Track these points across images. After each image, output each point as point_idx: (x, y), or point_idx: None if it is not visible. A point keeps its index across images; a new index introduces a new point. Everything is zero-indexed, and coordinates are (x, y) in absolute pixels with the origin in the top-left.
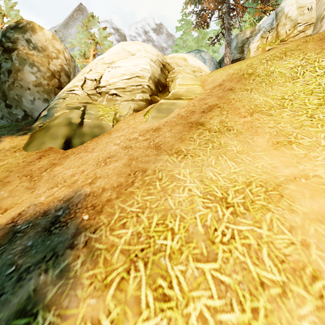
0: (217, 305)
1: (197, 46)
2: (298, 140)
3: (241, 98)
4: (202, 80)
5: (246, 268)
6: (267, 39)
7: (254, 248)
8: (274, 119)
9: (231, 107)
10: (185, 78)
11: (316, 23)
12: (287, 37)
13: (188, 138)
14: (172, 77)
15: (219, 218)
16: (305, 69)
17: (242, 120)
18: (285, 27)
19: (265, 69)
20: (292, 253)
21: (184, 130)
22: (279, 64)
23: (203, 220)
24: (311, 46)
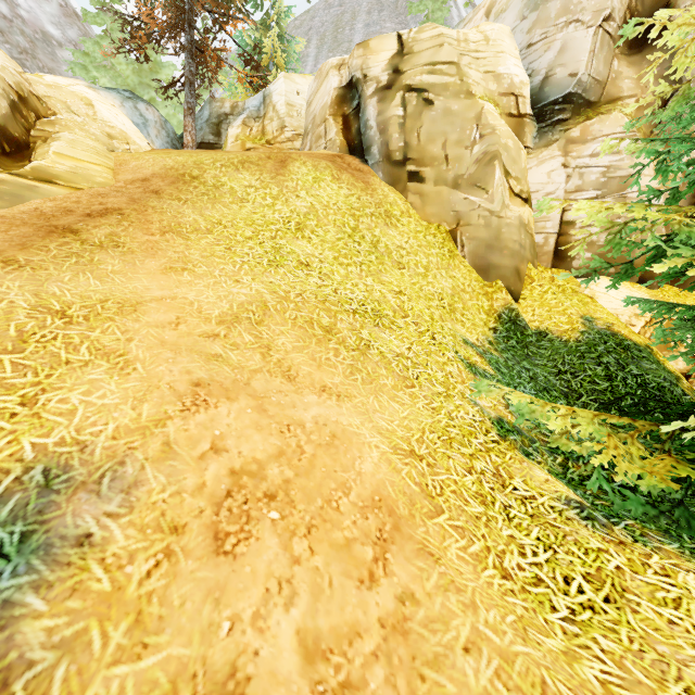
0: (9, 376)
1: (139, 83)
2: (195, 268)
3: (166, 210)
4: (119, 161)
5: (57, 356)
6: (251, 130)
7: (75, 344)
8: (188, 244)
9: (141, 219)
10: (78, 146)
11: (304, 136)
12: (274, 140)
13: (38, 246)
14: (47, 131)
15: (45, 326)
16: (258, 193)
17: (146, 238)
18: (273, 123)
19: (216, 178)
20: (113, 345)
21: (35, 234)
22: (234, 177)
23: (20, 327)
24: (269, 167)
